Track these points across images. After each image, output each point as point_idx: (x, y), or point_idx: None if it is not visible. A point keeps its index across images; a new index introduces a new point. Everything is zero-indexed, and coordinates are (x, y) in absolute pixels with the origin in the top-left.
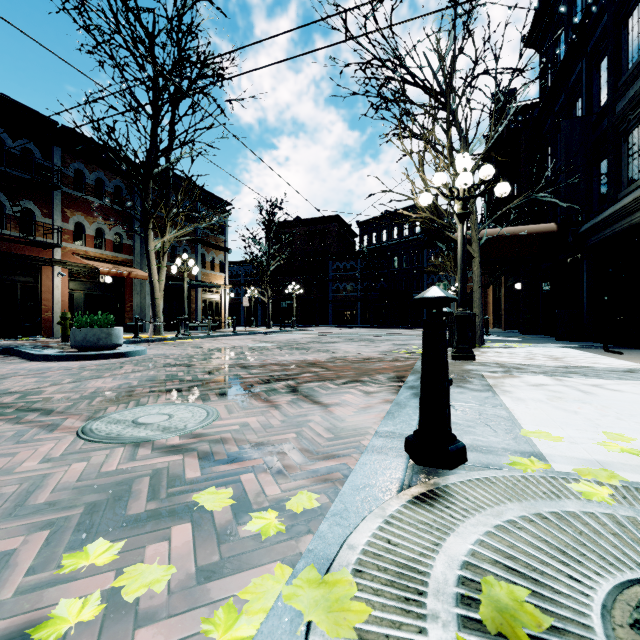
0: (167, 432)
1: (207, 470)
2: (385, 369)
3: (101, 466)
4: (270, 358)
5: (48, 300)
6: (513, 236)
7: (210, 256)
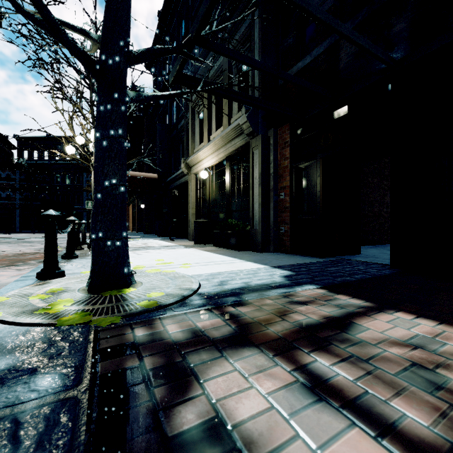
0: None
1: None
2: (38, 257)
3: None
4: None
5: None
6: (136, 177)
7: None
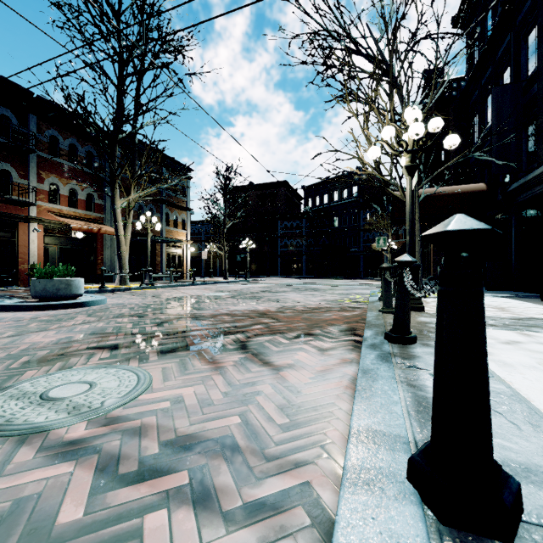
0: (74, 415)
1: (98, 500)
2: (335, 320)
3: None
4: (222, 308)
5: (24, 253)
6: (446, 195)
7: (173, 215)
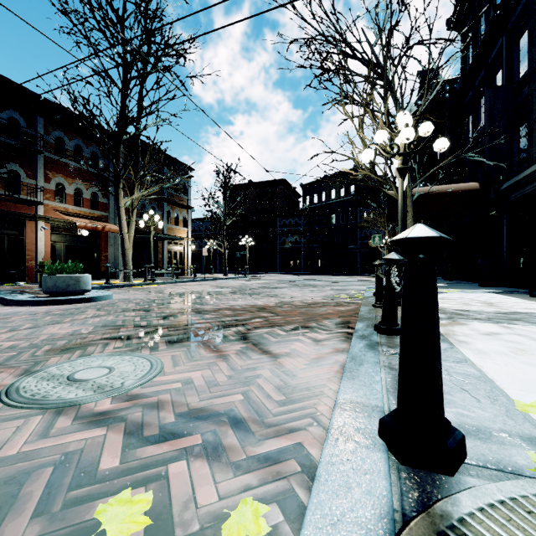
0: (100, 392)
1: (129, 454)
2: (330, 314)
3: (2, 446)
4: (223, 303)
5: (32, 250)
6: (440, 194)
7: (175, 213)
